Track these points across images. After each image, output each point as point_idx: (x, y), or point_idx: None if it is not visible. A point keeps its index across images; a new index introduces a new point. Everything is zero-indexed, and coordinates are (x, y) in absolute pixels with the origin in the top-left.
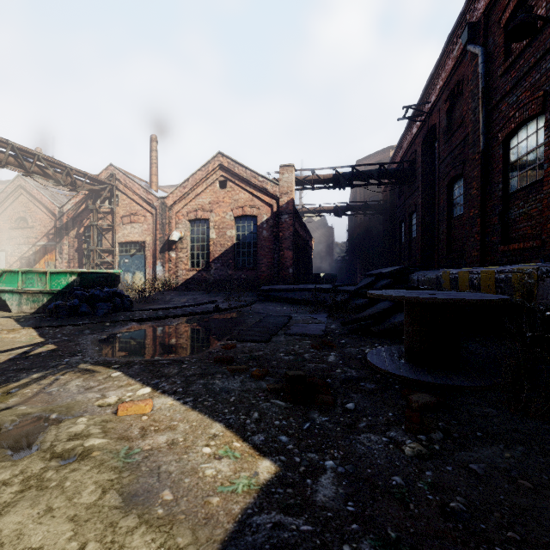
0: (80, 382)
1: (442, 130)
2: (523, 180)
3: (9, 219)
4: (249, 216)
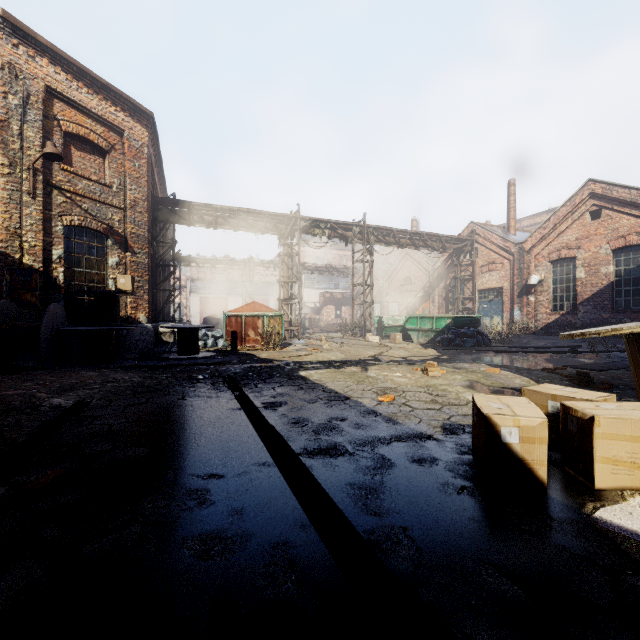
0: (468, 365)
1: None
2: None
3: (400, 279)
4: (636, 245)
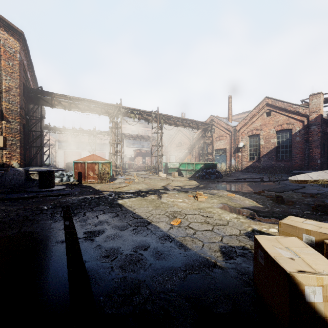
0: (216, 191)
1: None
2: None
3: (176, 143)
4: (286, 129)
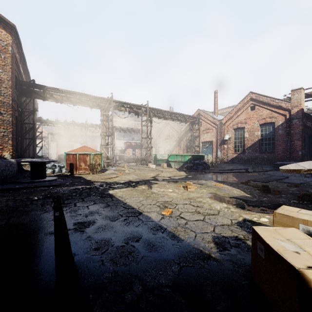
0: (204, 181)
1: None
2: None
3: (165, 136)
4: (269, 123)
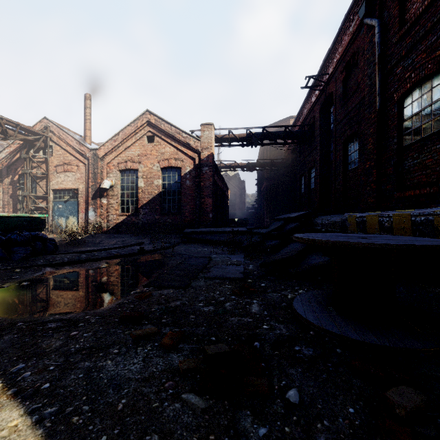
0: None
1: (338, 96)
2: (418, 134)
3: None
4: (174, 167)
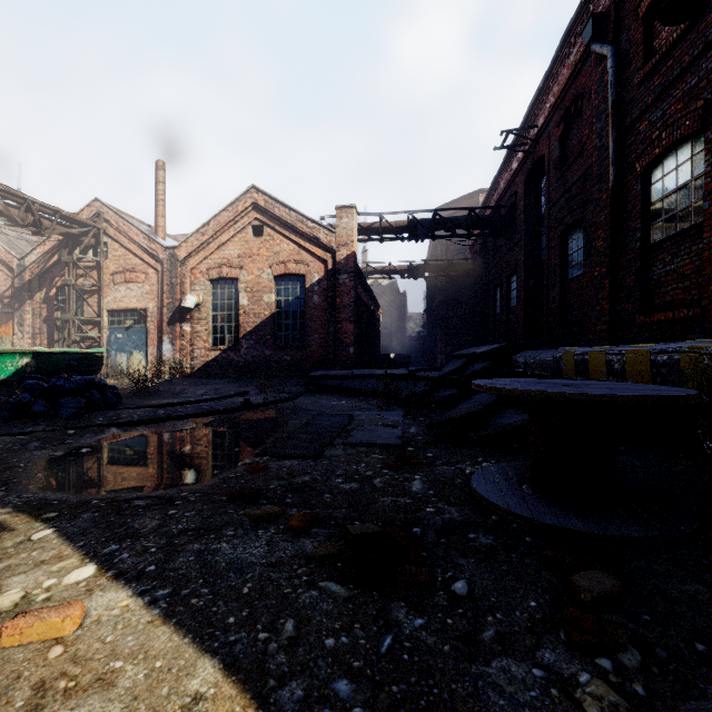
0: None
1: (553, 163)
2: (671, 225)
3: None
4: (295, 275)
